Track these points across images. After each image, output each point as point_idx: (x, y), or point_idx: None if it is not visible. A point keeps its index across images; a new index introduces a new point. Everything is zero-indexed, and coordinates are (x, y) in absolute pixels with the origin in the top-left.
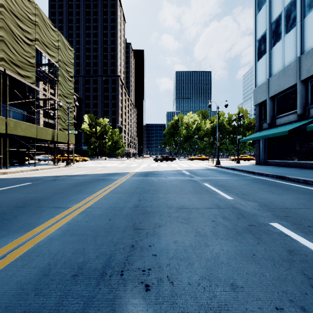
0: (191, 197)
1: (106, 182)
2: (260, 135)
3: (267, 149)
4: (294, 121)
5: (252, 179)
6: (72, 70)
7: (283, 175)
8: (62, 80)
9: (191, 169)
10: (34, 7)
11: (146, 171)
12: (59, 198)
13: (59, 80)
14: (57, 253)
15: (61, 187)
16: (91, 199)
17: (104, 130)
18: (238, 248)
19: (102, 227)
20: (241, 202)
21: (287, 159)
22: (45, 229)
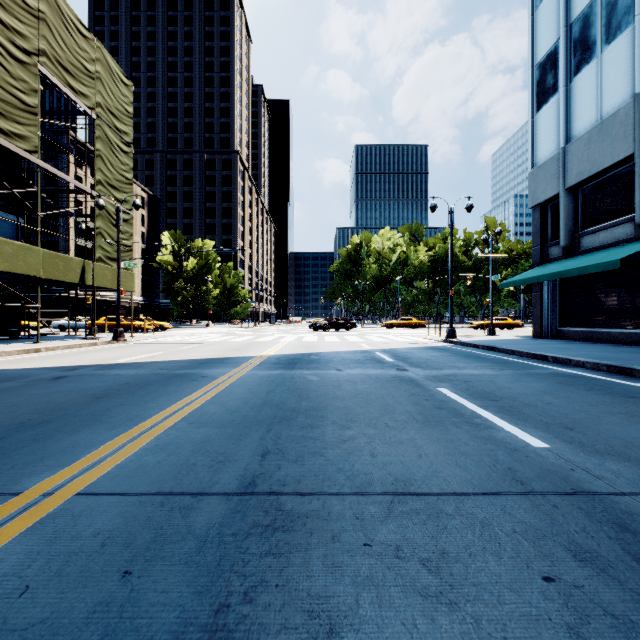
0: (420, 441)
1: (185, 386)
2: (548, 271)
3: (560, 303)
4: (625, 239)
5: (550, 374)
6: (130, 130)
7: (628, 366)
8: (105, 151)
9: (396, 350)
10: None
11: (293, 353)
12: (16, 446)
13: (99, 149)
14: None
15: (57, 403)
16: (113, 450)
17: (206, 265)
18: None
19: None
20: (582, 460)
21: (607, 325)
22: None
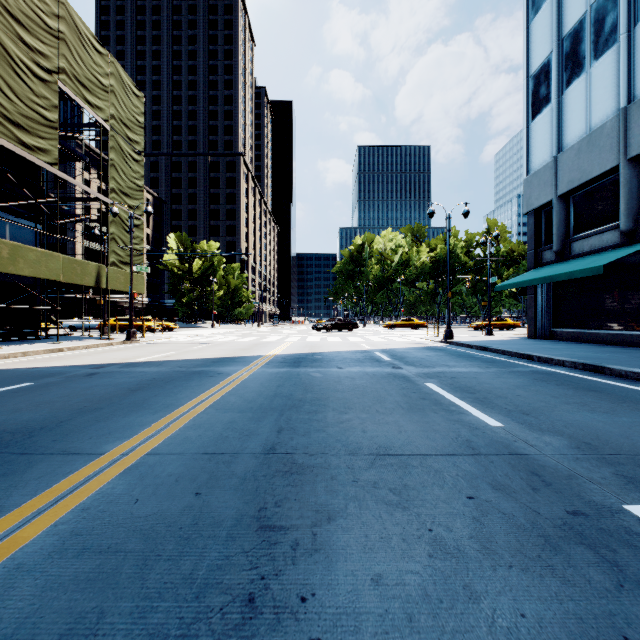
0: (403, 422)
1: (205, 381)
2: (539, 275)
3: (553, 305)
4: (612, 245)
5: (530, 372)
6: (140, 139)
7: (600, 364)
8: (118, 160)
9: (394, 350)
10: (57, 1)
11: (297, 353)
12: (85, 424)
13: (113, 159)
14: (12, 635)
15: (100, 394)
16: (161, 427)
17: (211, 267)
18: (570, 609)
19: (174, 522)
20: (525, 435)
21: (596, 326)
22: (13, 528)
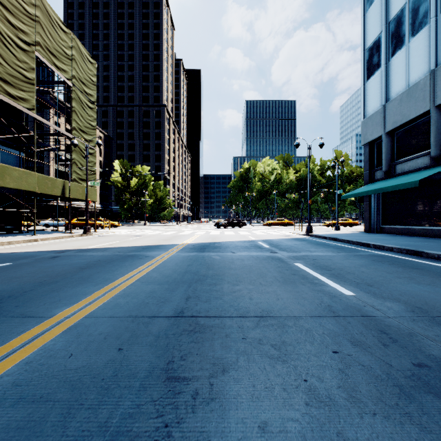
0: (279, 292)
1: (136, 262)
2: (373, 188)
3: (382, 209)
4: (424, 166)
5: (369, 255)
6: (94, 93)
7: (419, 250)
8: (78, 107)
9: (271, 240)
10: None
11: (203, 242)
12: (42, 294)
13: (74, 106)
14: None
15: (58, 271)
16: (99, 296)
17: (144, 183)
18: None
19: (98, 374)
20: (372, 301)
21: (413, 224)
22: None
